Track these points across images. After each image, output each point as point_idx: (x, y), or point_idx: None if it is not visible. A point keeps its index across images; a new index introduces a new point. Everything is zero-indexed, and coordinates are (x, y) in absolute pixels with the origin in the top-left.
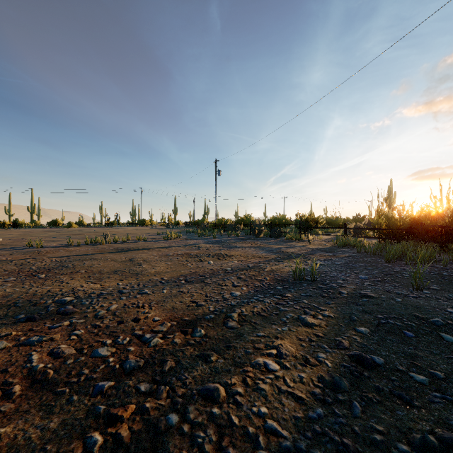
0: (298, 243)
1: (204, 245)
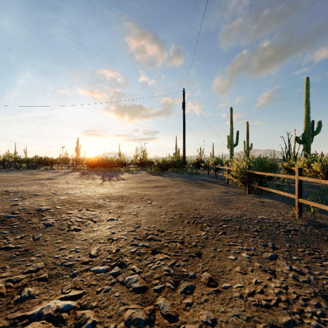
0: (55, 170)
1: (6, 172)
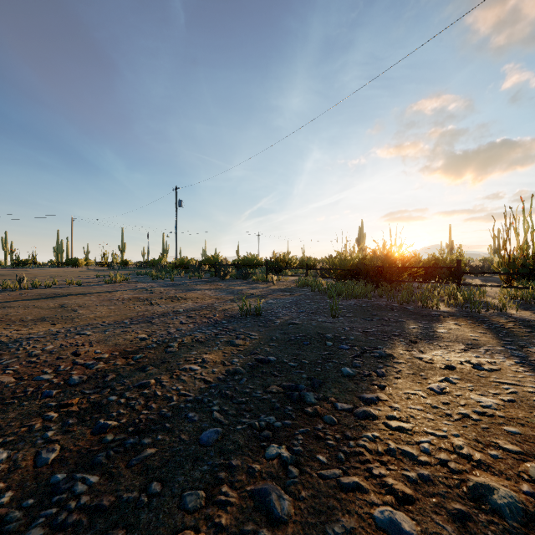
0: (263, 284)
1: (158, 288)
